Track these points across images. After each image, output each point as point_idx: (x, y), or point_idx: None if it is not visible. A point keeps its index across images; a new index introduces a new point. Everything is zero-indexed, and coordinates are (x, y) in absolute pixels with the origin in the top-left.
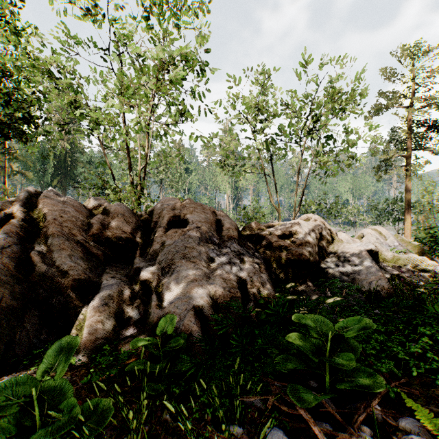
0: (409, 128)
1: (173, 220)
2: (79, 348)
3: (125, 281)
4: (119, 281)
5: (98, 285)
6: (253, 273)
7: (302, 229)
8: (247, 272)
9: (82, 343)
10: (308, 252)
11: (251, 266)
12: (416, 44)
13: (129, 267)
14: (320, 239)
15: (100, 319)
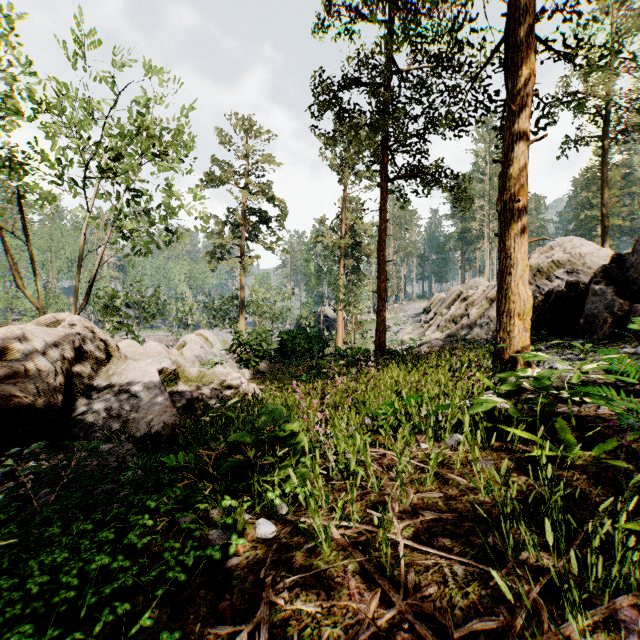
0: (244, 214)
1: None
2: None
3: None
4: None
5: None
6: None
7: (30, 343)
8: None
9: None
10: (34, 388)
11: None
12: (249, 119)
13: None
14: (81, 358)
15: None
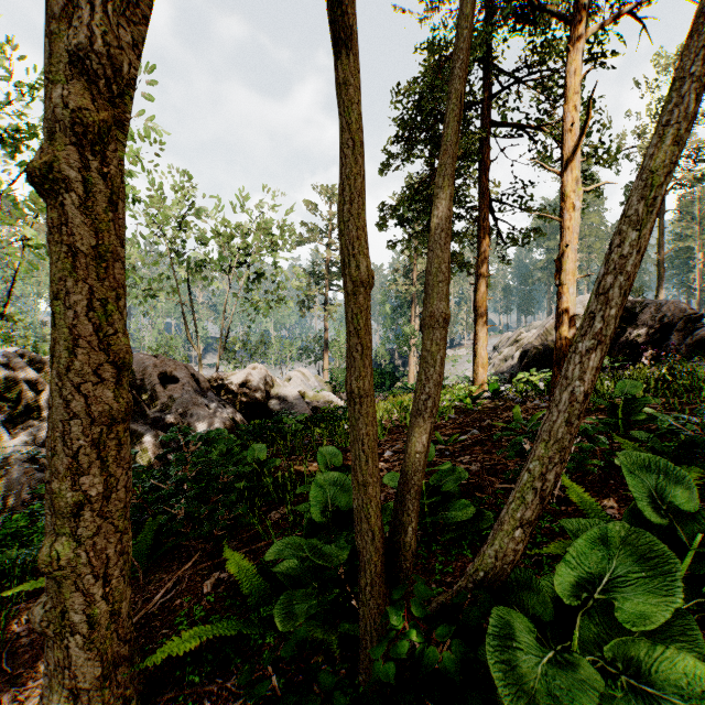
0: (328, 267)
1: (161, 377)
2: (152, 467)
3: (152, 427)
4: (147, 428)
5: (131, 432)
6: (235, 412)
7: (254, 378)
8: (231, 412)
9: (154, 463)
10: (260, 396)
11: (232, 408)
12: (332, 188)
13: (140, 419)
14: (265, 385)
15: (157, 449)
